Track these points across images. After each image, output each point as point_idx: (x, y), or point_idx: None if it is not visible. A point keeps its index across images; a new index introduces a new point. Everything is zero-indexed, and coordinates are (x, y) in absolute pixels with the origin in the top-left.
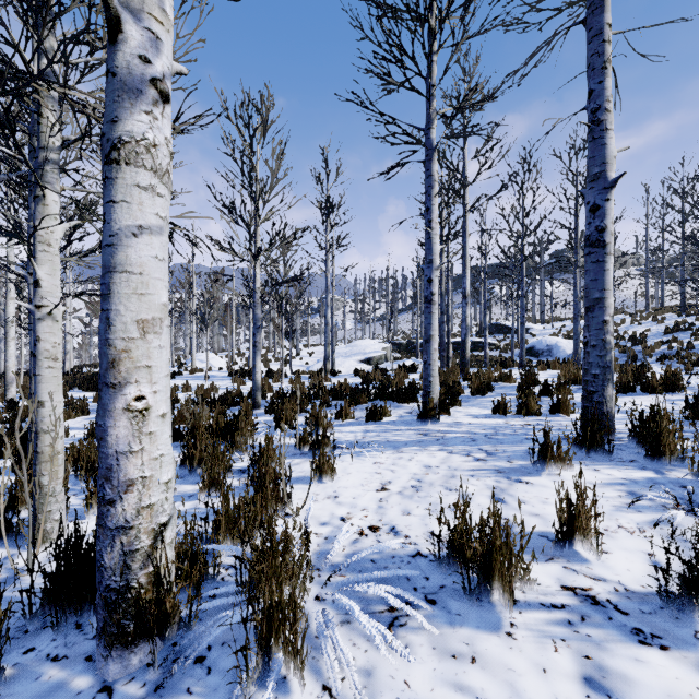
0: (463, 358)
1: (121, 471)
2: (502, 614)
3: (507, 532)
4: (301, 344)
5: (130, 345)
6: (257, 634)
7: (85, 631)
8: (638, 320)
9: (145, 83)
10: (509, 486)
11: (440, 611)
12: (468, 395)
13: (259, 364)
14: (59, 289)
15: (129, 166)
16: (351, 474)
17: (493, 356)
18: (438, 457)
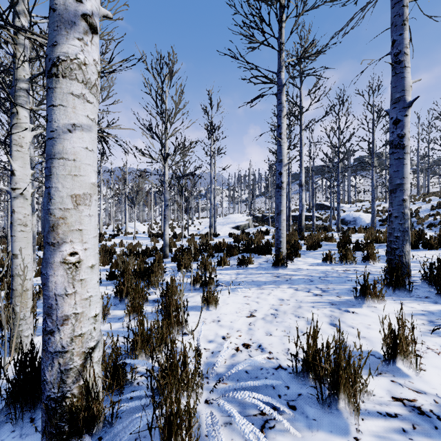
0: (300, 226)
1: (59, 309)
2: (349, 420)
3: (350, 355)
4: (195, 217)
5: (66, 214)
6: (161, 433)
7: (36, 425)
8: (412, 201)
9: (78, 17)
10: (340, 315)
11: (300, 416)
12: (304, 250)
13: (167, 229)
14: (28, 177)
15: (65, 79)
16: (228, 304)
17: (317, 224)
18: (288, 292)
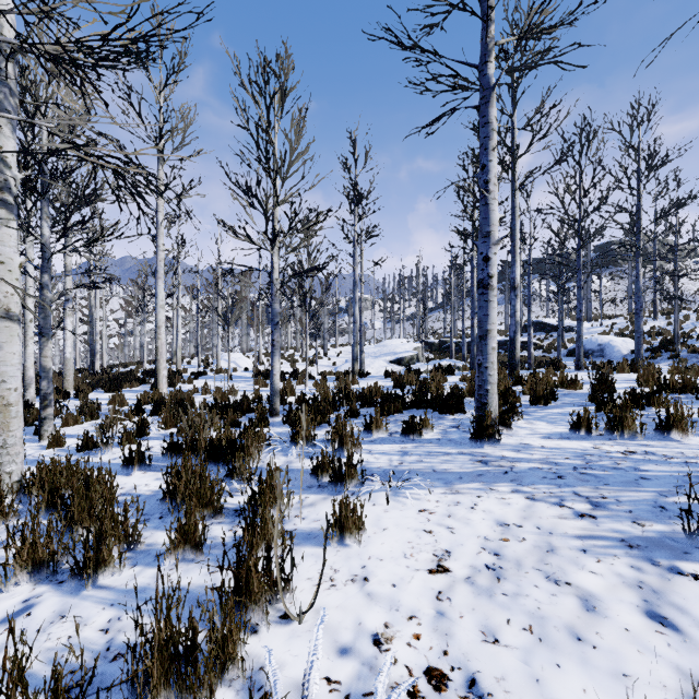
0: (512, 359)
1: None
2: None
3: None
4: (329, 344)
5: None
6: None
7: None
8: None
9: None
10: (664, 583)
11: None
12: (525, 405)
13: (277, 365)
14: None
15: None
16: (386, 531)
17: (535, 356)
18: (514, 505)
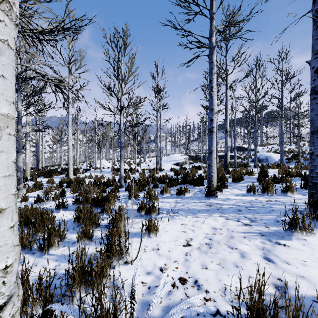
0: (226, 163)
1: None
2: None
3: None
4: (146, 156)
5: None
6: None
7: None
8: None
9: None
10: (272, 247)
11: None
12: (230, 182)
13: (122, 165)
14: None
15: None
16: (167, 232)
17: (238, 162)
18: (220, 221)
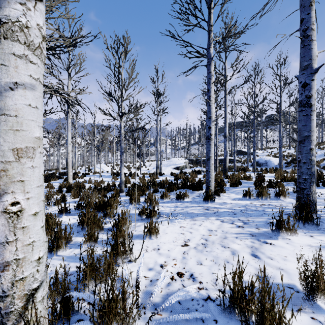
0: (225, 167)
1: None
2: None
3: (274, 297)
4: (146, 160)
5: (7, 166)
6: None
7: None
8: None
9: None
10: (260, 246)
11: None
12: (228, 187)
13: (123, 170)
14: None
15: (6, 40)
16: (167, 234)
17: (238, 166)
18: (216, 224)
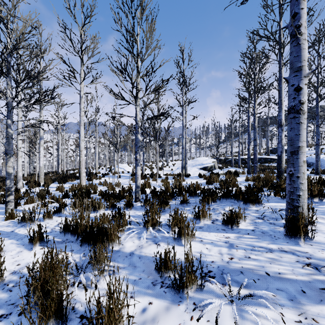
0: (279, 168)
1: None
2: None
3: None
4: (169, 160)
5: None
6: None
7: None
8: None
9: None
10: None
11: None
12: None
13: (139, 172)
14: None
15: None
16: None
17: None
18: None
